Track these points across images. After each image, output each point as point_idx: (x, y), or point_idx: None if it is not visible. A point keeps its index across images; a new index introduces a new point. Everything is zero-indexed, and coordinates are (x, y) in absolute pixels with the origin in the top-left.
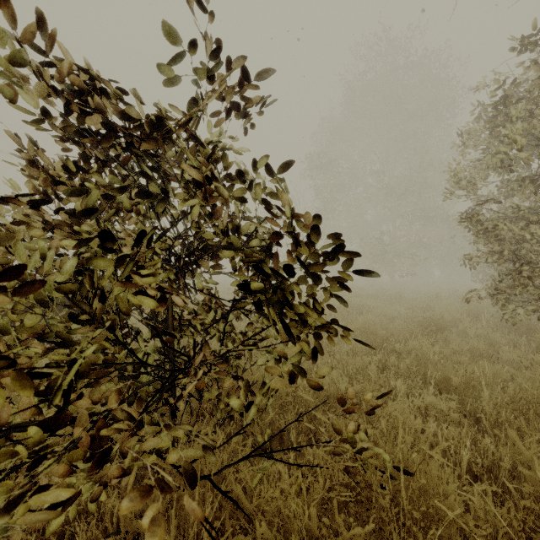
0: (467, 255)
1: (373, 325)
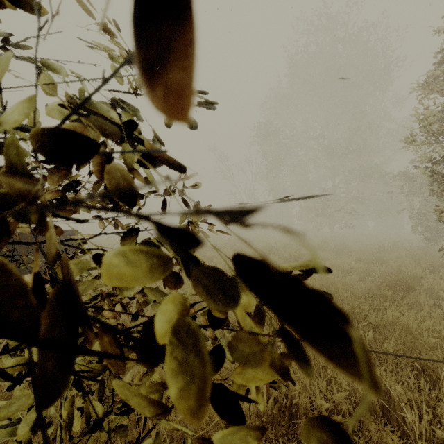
0: (439, 207)
1: (334, 284)
